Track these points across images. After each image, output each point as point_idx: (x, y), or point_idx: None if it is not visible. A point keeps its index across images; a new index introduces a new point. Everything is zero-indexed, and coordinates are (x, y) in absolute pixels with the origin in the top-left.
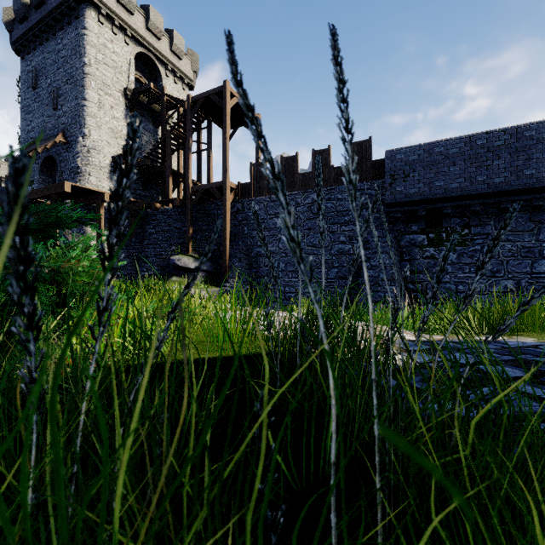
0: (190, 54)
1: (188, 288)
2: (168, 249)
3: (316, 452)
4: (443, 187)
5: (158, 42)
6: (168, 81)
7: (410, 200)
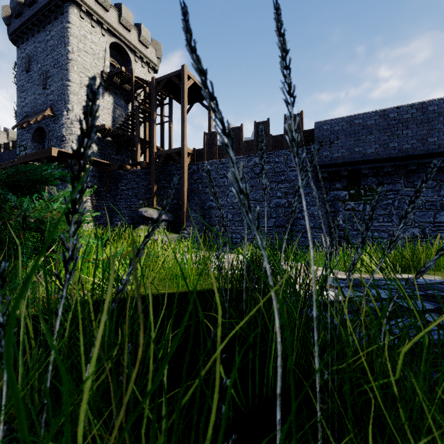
0: (154, 44)
1: (148, 235)
2: (136, 202)
3: (260, 376)
4: (361, 152)
5: (129, 33)
6: (136, 65)
7: (334, 163)
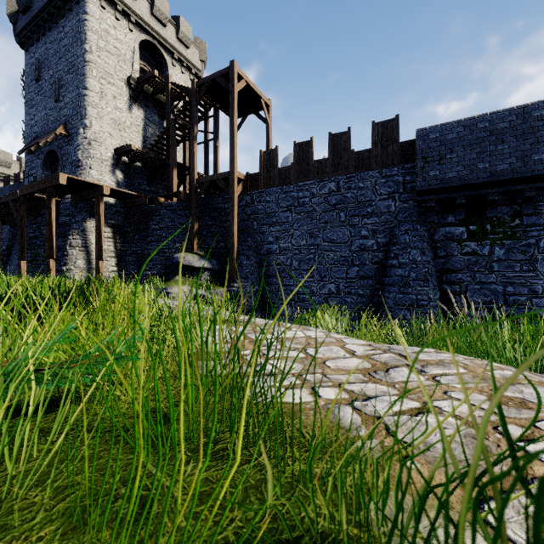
0: (197, 43)
1: None
2: (172, 246)
3: None
4: (488, 170)
5: (164, 29)
6: (174, 71)
7: (446, 186)
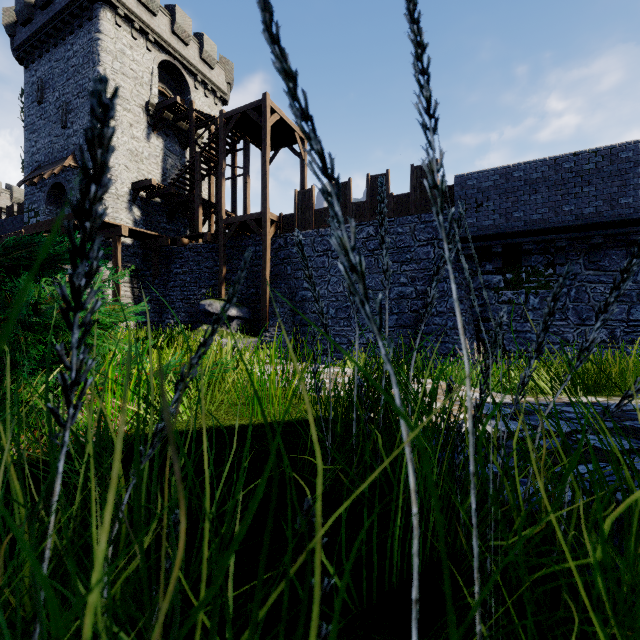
0: (223, 63)
1: (205, 340)
2: (197, 292)
3: (379, 554)
4: (522, 219)
5: (186, 48)
6: (197, 94)
7: (483, 234)
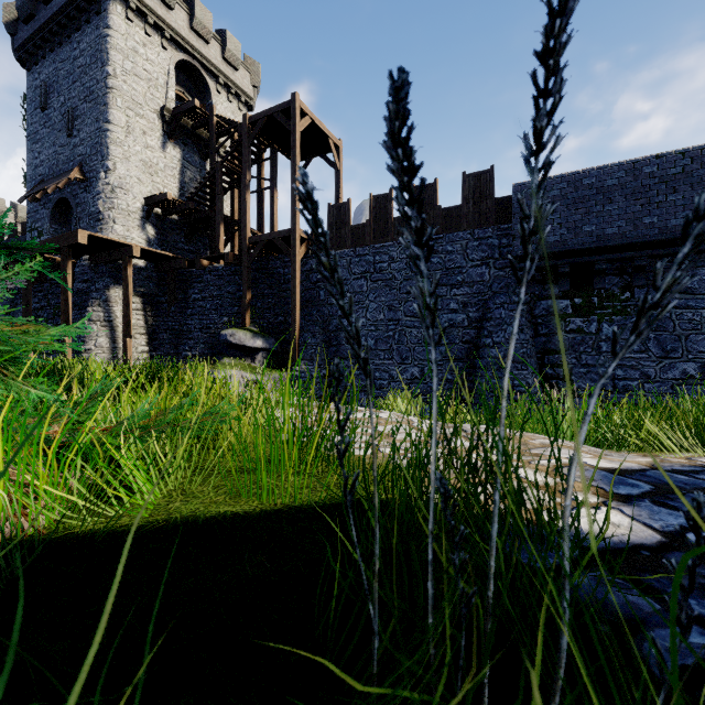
0: (249, 64)
1: None
2: (218, 320)
3: None
4: (595, 234)
5: (207, 46)
6: (219, 99)
7: (548, 252)
